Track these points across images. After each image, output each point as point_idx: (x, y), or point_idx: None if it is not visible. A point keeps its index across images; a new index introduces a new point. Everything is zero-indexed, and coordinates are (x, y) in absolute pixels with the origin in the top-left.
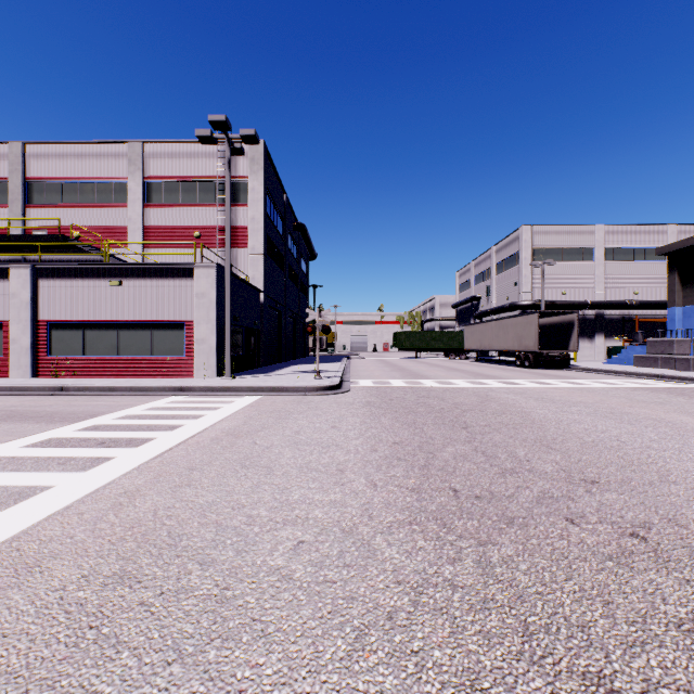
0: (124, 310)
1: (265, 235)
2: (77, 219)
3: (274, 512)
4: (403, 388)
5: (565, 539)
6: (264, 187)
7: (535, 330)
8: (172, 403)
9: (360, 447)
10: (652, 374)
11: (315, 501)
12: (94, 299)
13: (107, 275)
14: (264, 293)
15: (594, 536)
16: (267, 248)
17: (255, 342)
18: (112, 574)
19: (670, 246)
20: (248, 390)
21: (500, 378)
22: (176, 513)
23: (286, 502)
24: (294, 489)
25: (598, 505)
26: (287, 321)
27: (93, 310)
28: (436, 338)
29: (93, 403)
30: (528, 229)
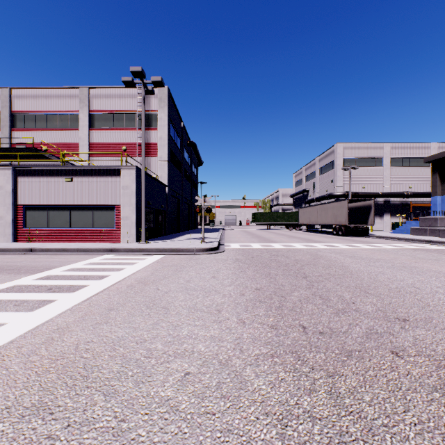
0: (74, 197)
1: (168, 149)
2: (45, 138)
3: (168, 346)
4: (260, 249)
5: (395, 371)
6: (168, 117)
7: (345, 211)
8: (104, 260)
9: (232, 292)
10: (424, 240)
11: (199, 336)
12: (55, 190)
13: (63, 174)
14: (168, 186)
15: (417, 368)
16: (170, 157)
17: (162, 218)
18: (30, 405)
19: (433, 156)
20: (156, 251)
21: (324, 243)
22: (92, 347)
23: (177, 337)
24: (184, 326)
25: (413, 340)
26: (184, 205)
27: (54, 197)
28: (280, 217)
29: (50, 260)
30: (340, 145)
